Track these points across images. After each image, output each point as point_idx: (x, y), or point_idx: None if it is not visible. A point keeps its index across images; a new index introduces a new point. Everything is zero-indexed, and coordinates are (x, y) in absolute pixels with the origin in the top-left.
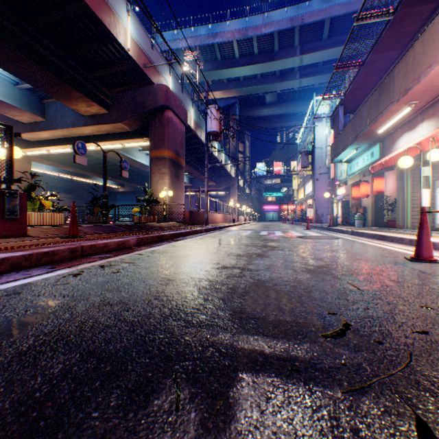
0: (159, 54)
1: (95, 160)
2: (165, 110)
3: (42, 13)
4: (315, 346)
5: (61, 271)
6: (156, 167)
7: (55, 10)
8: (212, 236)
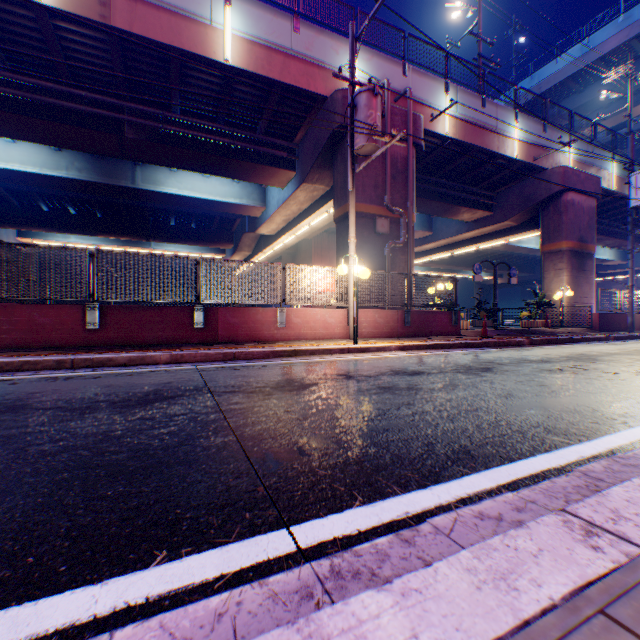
0: (552, 130)
1: (467, 253)
2: (561, 194)
3: (443, 166)
4: (583, 362)
5: (494, 349)
6: (547, 262)
7: (453, 160)
8: (613, 344)
